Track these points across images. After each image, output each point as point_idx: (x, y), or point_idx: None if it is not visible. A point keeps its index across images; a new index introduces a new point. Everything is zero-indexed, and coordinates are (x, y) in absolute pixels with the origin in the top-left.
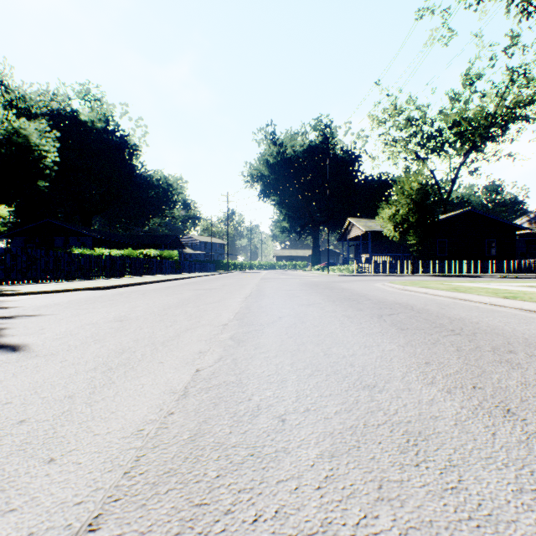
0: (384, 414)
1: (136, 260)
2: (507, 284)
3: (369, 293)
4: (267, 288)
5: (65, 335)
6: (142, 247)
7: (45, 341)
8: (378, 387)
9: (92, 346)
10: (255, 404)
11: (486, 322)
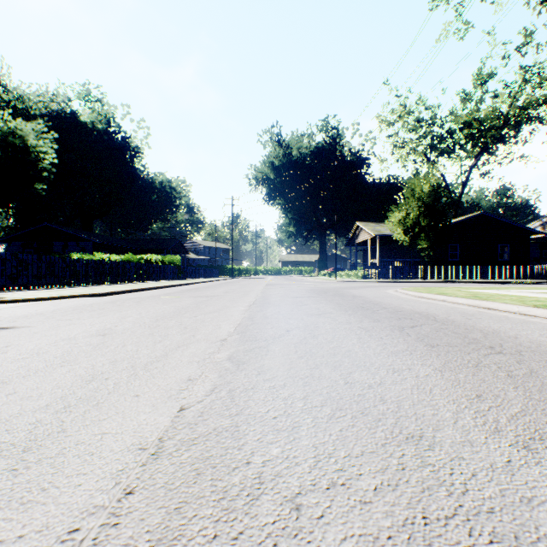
0: (450, 495)
1: (136, 265)
2: (528, 290)
3: (383, 301)
4: (273, 295)
5: (30, 354)
6: (144, 252)
7: (2, 363)
8: (426, 438)
9: (57, 370)
10: (256, 473)
11: (525, 336)
